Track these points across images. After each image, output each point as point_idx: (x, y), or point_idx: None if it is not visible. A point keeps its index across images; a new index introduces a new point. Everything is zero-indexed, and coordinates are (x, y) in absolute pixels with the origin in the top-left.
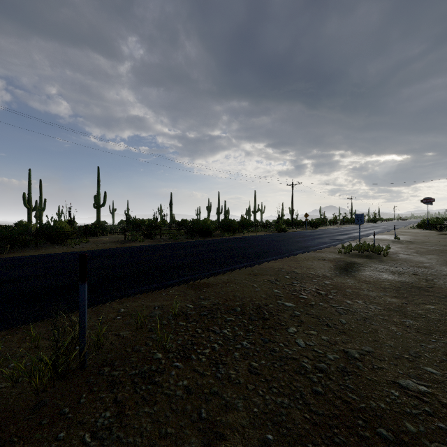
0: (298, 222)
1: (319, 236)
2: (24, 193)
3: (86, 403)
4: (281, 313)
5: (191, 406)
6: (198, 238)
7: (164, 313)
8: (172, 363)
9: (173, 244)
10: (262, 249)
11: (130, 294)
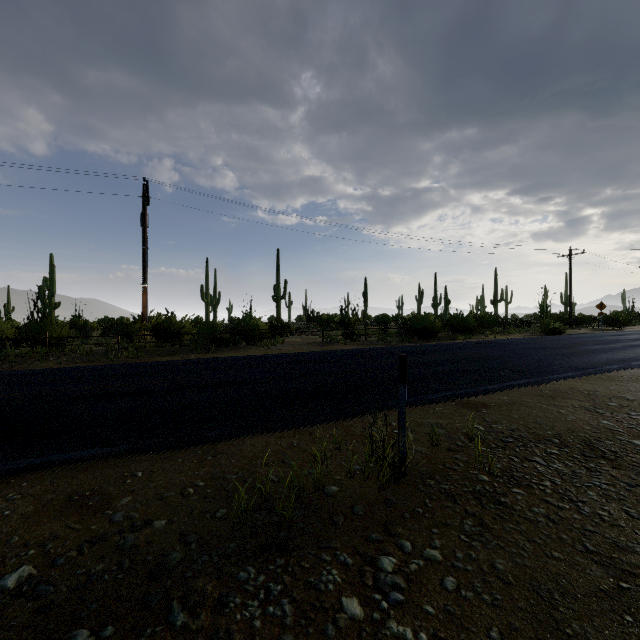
0: (582, 318)
1: (637, 342)
2: (202, 285)
3: (436, 508)
4: (633, 454)
5: (566, 536)
6: (417, 341)
7: (450, 433)
8: (508, 488)
9: (388, 348)
10: (537, 361)
11: (390, 407)
